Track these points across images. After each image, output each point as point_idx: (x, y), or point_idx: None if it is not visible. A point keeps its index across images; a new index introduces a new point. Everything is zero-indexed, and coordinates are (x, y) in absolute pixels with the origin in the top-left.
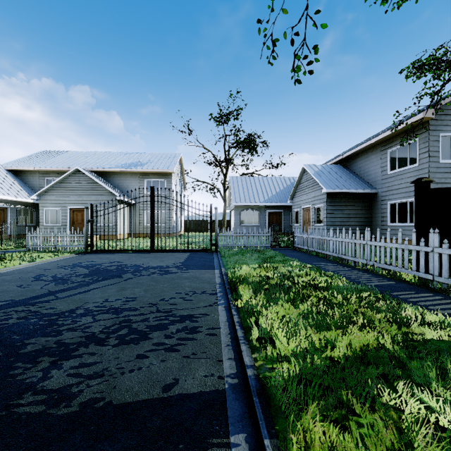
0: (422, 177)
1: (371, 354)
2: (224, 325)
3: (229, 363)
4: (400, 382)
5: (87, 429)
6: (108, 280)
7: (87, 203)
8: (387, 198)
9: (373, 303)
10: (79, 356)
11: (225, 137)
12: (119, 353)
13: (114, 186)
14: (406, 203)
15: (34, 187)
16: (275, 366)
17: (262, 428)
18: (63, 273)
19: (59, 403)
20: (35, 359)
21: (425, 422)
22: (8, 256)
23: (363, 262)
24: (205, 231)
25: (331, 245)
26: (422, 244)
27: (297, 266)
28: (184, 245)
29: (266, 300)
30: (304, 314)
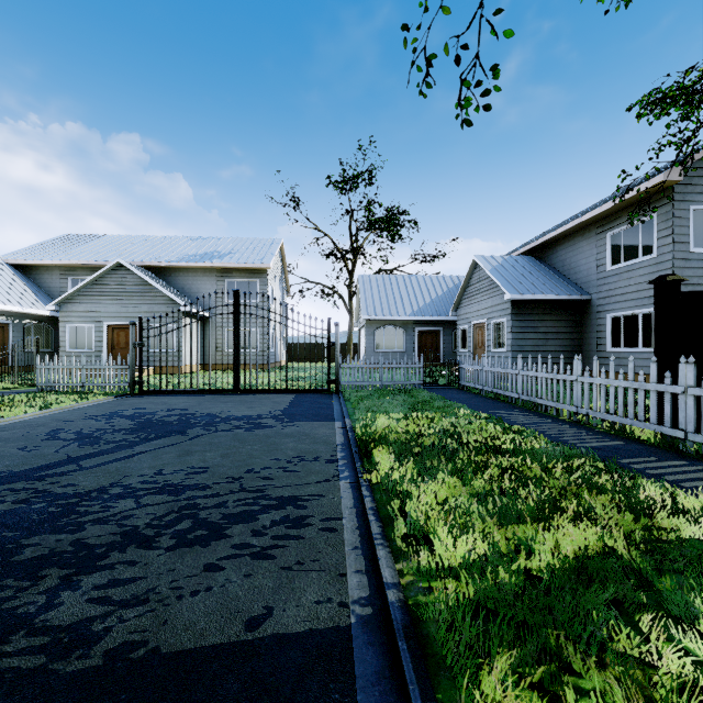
0: (667, 274)
1: (593, 564)
2: (349, 514)
3: (357, 579)
4: (646, 616)
5: (115, 699)
6: (164, 439)
7: (135, 316)
8: (606, 308)
9: (591, 477)
10: (110, 567)
11: (352, 213)
12: (176, 562)
13: (177, 290)
14: (637, 316)
15: (51, 292)
16: (433, 584)
17: (414, 697)
18: (92, 428)
19: (70, 651)
20: (36, 573)
21: (694, 687)
22: (7, 400)
23: (571, 410)
24: (320, 360)
25: (519, 383)
26: (667, 381)
27: (466, 416)
28: (287, 383)
29: (416, 472)
30: (480, 496)
